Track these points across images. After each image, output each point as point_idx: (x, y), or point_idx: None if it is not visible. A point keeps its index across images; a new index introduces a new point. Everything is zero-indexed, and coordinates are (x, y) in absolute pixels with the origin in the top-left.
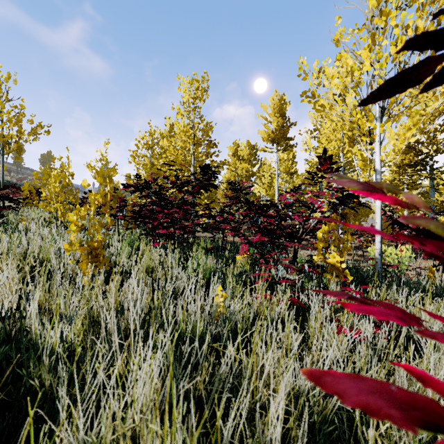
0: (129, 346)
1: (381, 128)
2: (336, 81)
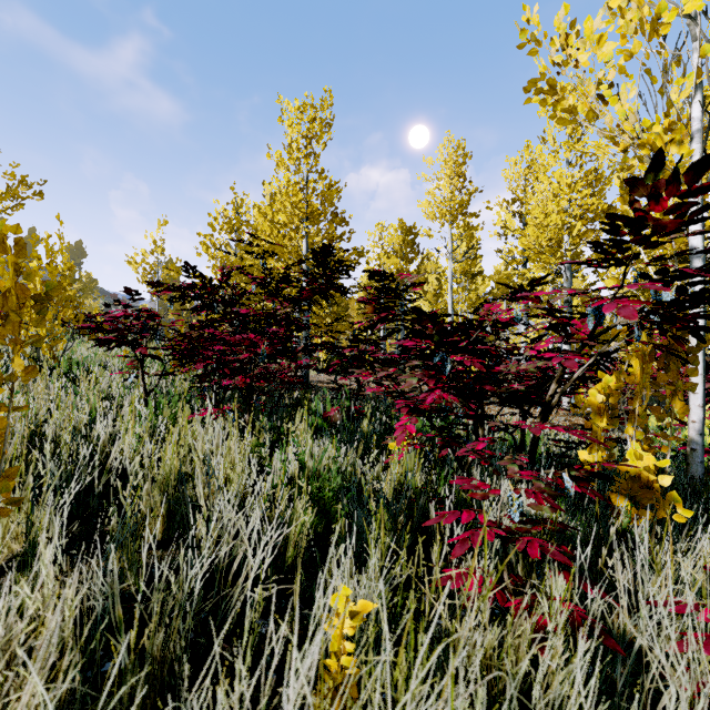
0: None
1: None
2: (608, 49)
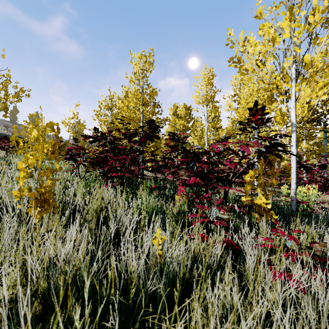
0: (50, 316)
1: (297, 88)
2: (258, 48)
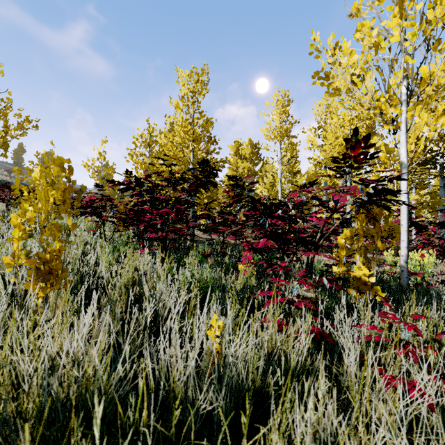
0: None
1: (409, 113)
2: (355, 58)
